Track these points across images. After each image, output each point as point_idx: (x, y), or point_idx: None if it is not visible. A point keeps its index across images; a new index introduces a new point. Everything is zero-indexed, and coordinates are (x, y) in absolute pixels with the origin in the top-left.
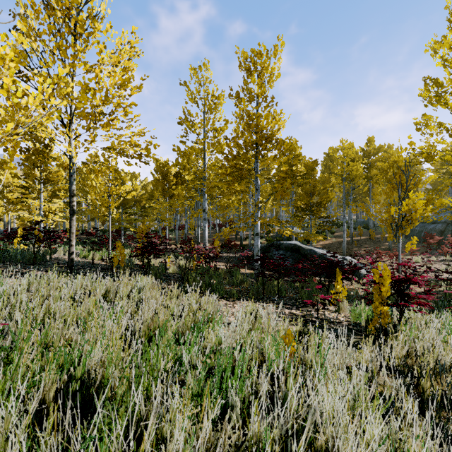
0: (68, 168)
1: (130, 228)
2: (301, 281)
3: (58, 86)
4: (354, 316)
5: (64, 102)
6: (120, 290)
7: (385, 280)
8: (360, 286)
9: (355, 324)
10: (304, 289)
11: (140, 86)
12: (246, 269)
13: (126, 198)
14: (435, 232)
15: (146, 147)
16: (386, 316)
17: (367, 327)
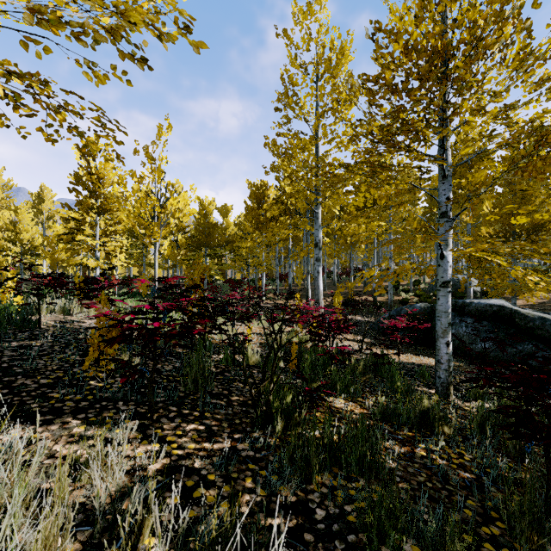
0: None
1: (215, 276)
2: None
3: None
4: None
5: None
6: None
7: None
8: None
9: None
10: None
11: None
12: (396, 350)
13: (210, 236)
14: None
15: None
16: None
17: None
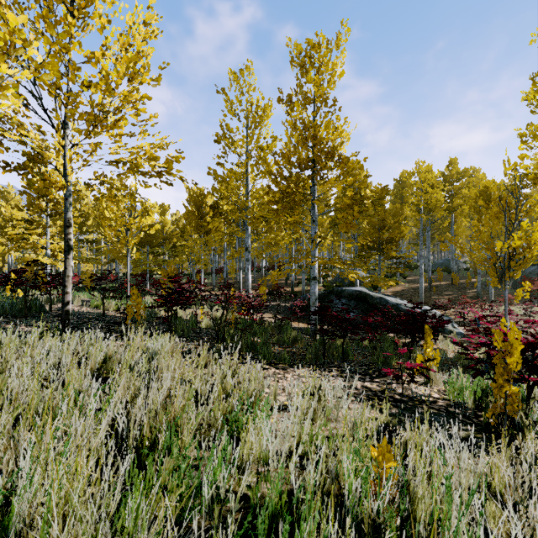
0: (63, 189)
1: (157, 271)
2: (372, 339)
3: (12, 45)
4: (454, 392)
5: (27, 73)
6: (122, 358)
7: (514, 346)
8: (447, 345)
9: (457, 404)
10: (377, 351)
11: (159, 77)
12: (300, 322)
13: (153, 235)
14: (535, 275)
15: (166, 161)
16: (516, 401)
17: (475, 409)
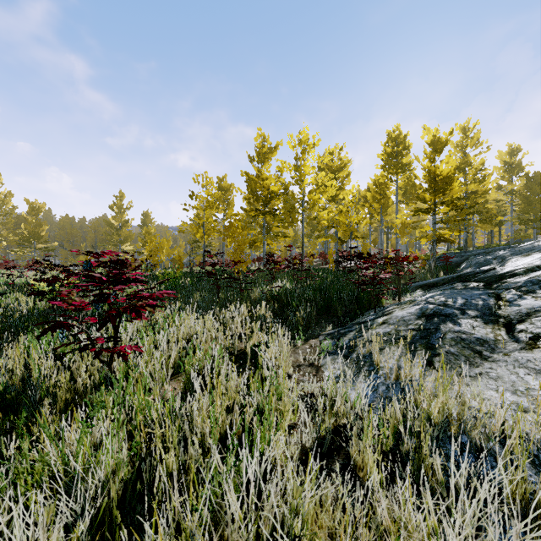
0: None
1: None
2: None
3: None
4: None
5: None
6: None
7: None
8: None
9: None
10: None
11: None
12: None
13: None
14: None
15: None
16: None
17: None
